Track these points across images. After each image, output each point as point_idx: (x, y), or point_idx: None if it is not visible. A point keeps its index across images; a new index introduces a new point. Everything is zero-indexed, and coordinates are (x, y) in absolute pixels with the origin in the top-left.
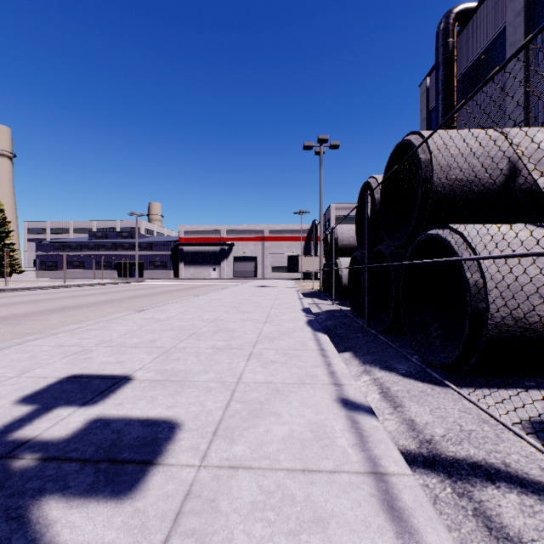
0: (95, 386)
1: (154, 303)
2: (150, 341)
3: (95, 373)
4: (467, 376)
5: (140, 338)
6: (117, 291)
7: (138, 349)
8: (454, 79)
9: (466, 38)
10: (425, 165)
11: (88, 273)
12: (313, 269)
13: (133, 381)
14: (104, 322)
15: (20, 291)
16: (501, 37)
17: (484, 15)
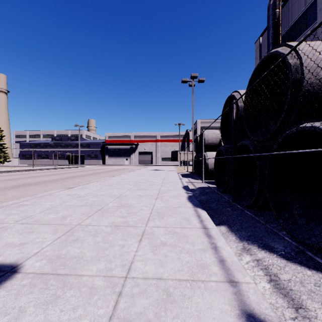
0: None
1: (84, 181)
2: (62, 217)
3: None
4: None
5: (56, 214)
6: (64, 173)
7: (48, 227)
8: (279, 36)
9: (287, 9)
10: (295, 68)
11: (51, 161)
12: (187, 159)
13: (16, 275)
14: (37, 198)
15: (3, 173)
16: (313, 6)
17: None
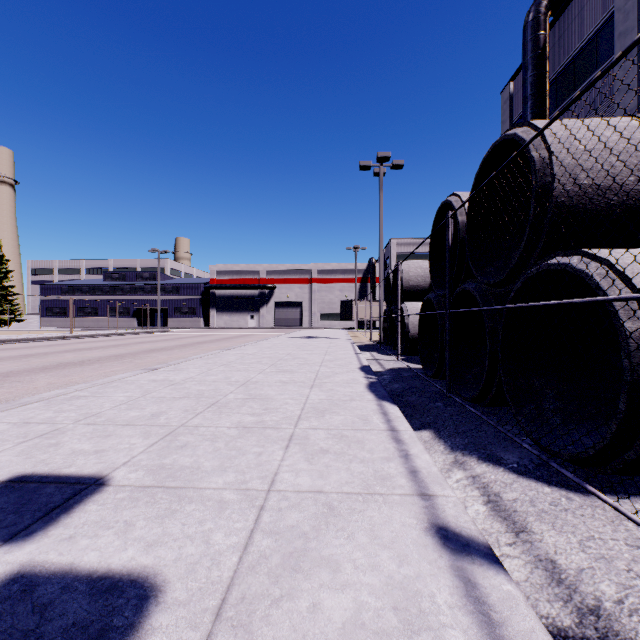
0: (44, 498)
1: (174, 358)
2: (151, 415)
3: (54, 472)
4: (613, 475)
5: (140, 411)
6: (133, 343)
7: (132, 429)
8: (546, 81)
9: (561, 31)
10: (541, 166)
11: (103, 321)
12: (371, 317)
13: (106, 488)
14: (99, 386)
15: (15, 343)
16: (607, 27)
17: (585, 1)
